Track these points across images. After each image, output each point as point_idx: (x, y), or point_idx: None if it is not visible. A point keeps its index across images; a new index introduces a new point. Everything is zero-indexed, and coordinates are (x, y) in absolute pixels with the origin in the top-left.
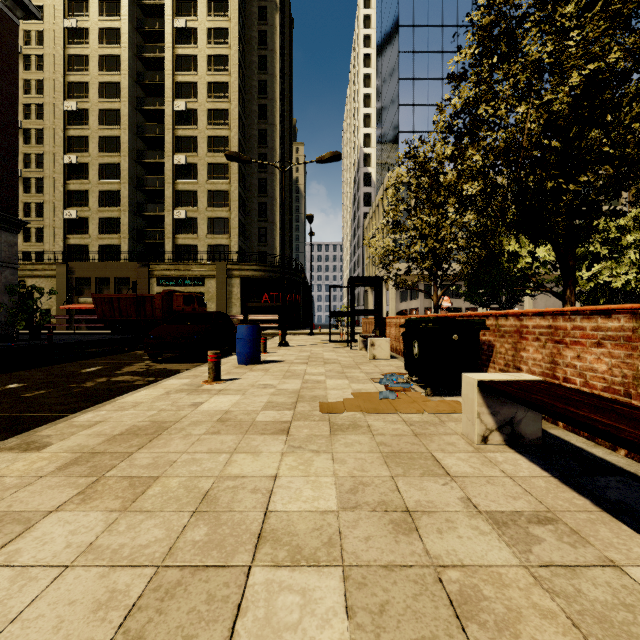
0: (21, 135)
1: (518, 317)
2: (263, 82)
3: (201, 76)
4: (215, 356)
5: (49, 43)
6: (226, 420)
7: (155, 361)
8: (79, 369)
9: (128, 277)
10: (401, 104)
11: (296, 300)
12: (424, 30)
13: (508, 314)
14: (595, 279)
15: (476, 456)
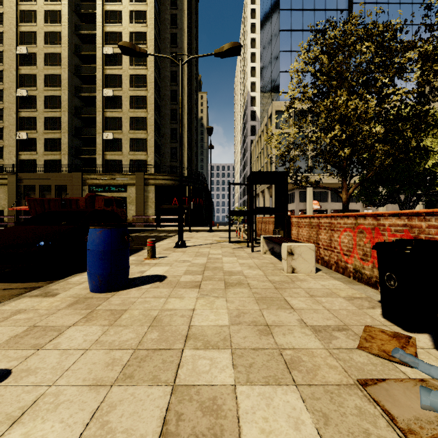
0: None
1: None
2: (174, 35)
3: (125, 27)
4: None
5: (8, 4)
6: None
7: None
8: None
9: (65, 185)
10: (282, 50)
11: (199, 203)
12: None
13: None
14: None
15: None
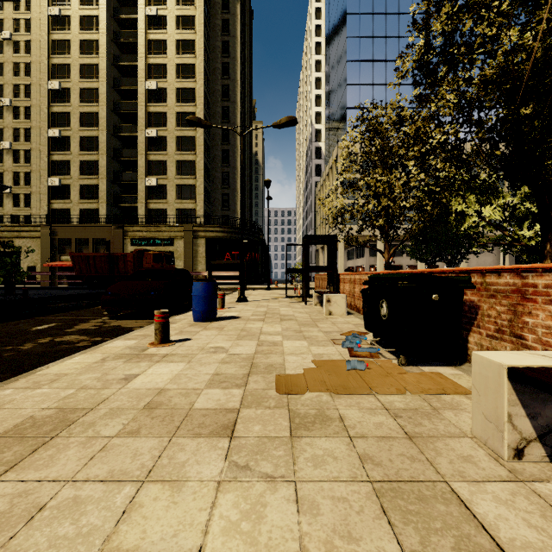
0: (11, 112)
1: (519, 274)
2: (226, 64)
3: (170, 58)
4: (162, 316)
5: (36, 30)
6: (155, 406)
7: (113, 317)
8: (30, 327)
9: (105, 238)
10: (349, 83)
11: (255, 258)
12: (369, 17)
13: (502, 270)
14: (536, 238)
15: (521, 492)
